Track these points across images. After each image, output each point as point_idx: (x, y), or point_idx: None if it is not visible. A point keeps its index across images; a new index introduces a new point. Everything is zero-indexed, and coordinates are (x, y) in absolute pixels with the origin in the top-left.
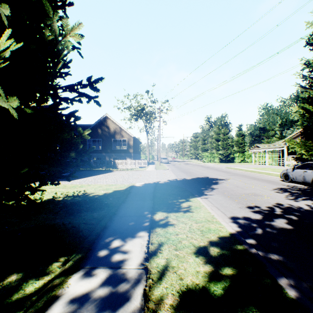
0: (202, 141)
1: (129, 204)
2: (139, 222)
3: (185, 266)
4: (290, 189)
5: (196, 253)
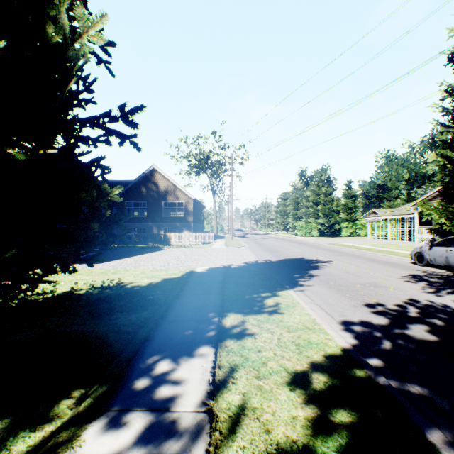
0: (293, 205)
1: (186, 301)
2: (200, 330)
3: (273, 408)
4: (427, 277)
5: (290, 383)
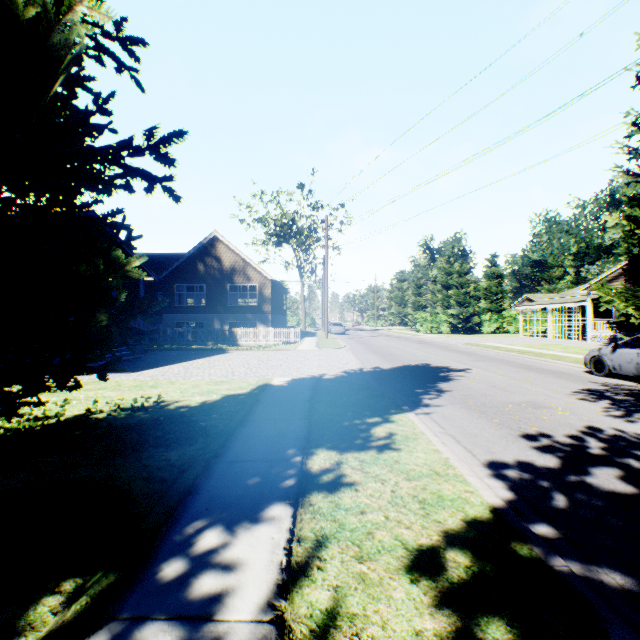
0: (414, 289)
1: (254, 430)
2: (273, 476)
3: (383, 615)
4: (611, 392)
5: (411, 569)
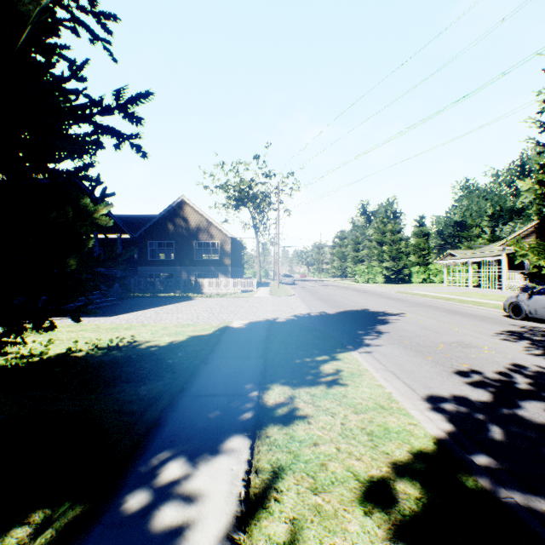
0: (353, 245)
1: (216, 367)
2: (232, 410)
3: None
4: (529, 334)
5: (364, 501)
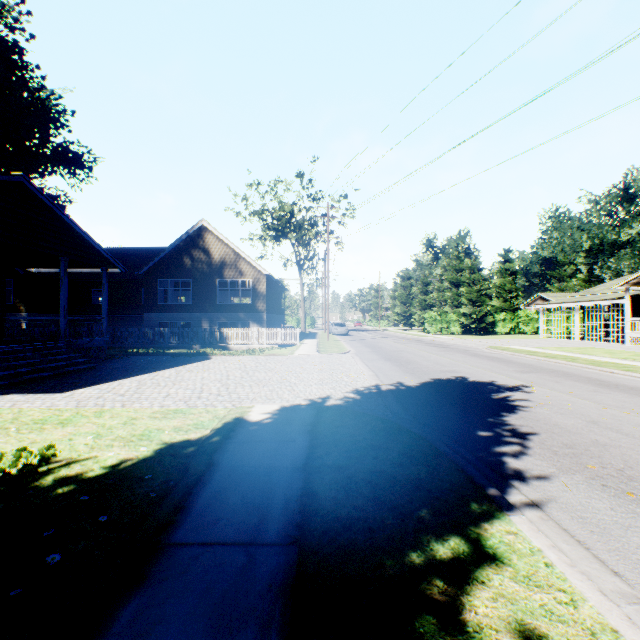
0: (421, 287)
1: (152, 609)
2: None
3: None
4: None
5: None
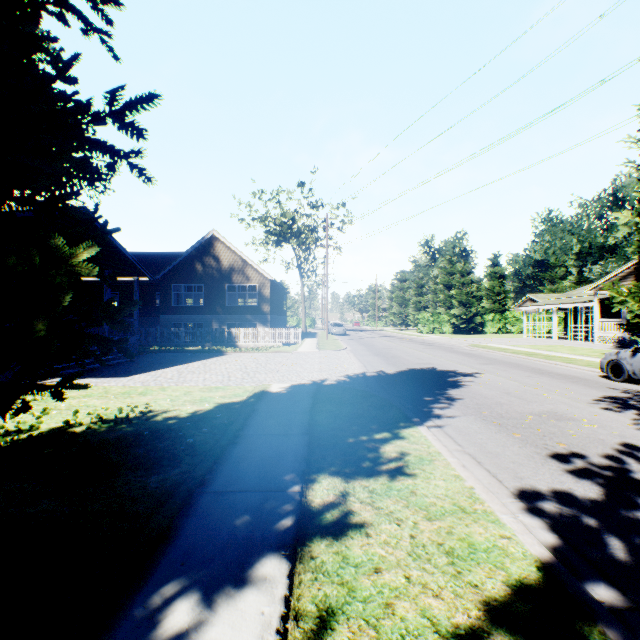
0: (415, 289)
1: (248, 448)
2: (266, 514)
3: None
4: (635, 401)
5: None
